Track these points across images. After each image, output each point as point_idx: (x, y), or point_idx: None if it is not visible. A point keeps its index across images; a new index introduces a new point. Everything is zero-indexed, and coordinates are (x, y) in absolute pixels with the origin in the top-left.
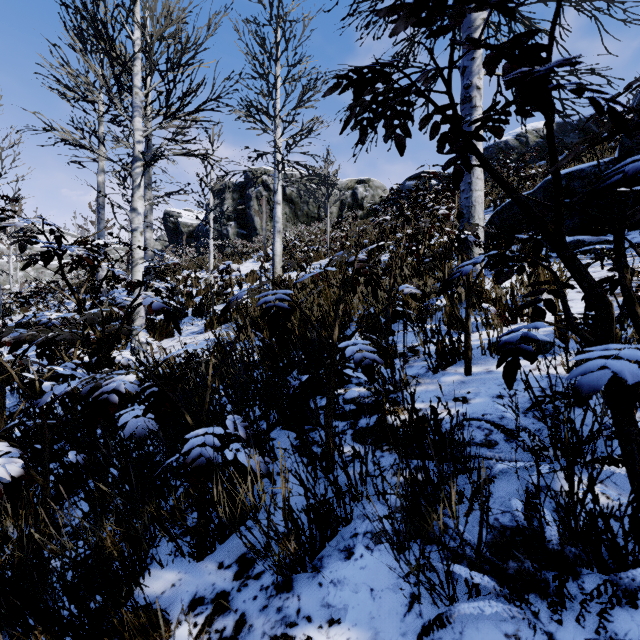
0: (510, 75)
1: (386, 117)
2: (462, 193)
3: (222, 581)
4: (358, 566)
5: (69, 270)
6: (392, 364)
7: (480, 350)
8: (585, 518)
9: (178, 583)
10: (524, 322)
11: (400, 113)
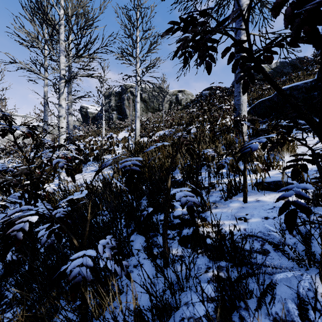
0: (310, 4)
1: (200, 50)
2: (235, 97)
3: None
4: None
5: (23, 138)
6: (203, 201)
7: (250, 186)
8: None
9: None
10: (274, 169)
11: (209, 47)
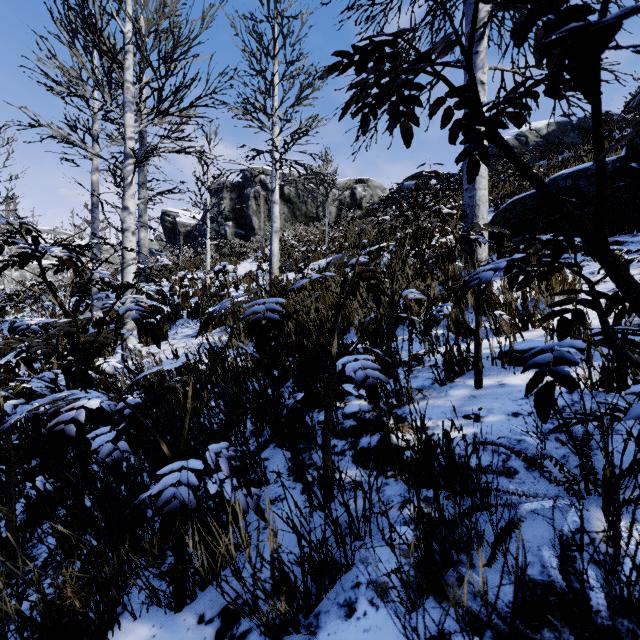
0: (560, 31)
1: (391, 102)
2: (465, 192)
3: None
4: (361, 628)
5: (55, 272)
6: (398, 380)
7: (490, 360)
8: None
9: None
10: (536, 329)
11: (407, 98)
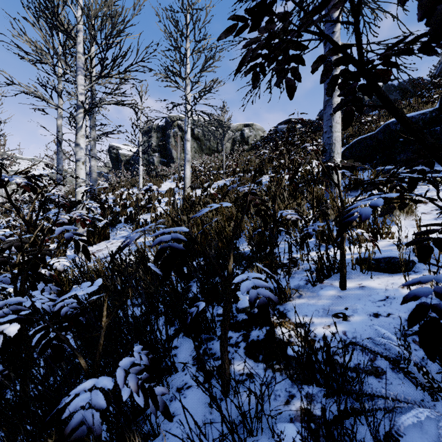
0: None
1: (278, 61)
2: (325, 134)
3: None
4: None
5: (22, 192)
6: (283, 292)
7: (350, 264)
8: None
9: None
10: (383, 239)
11: (292, 57)
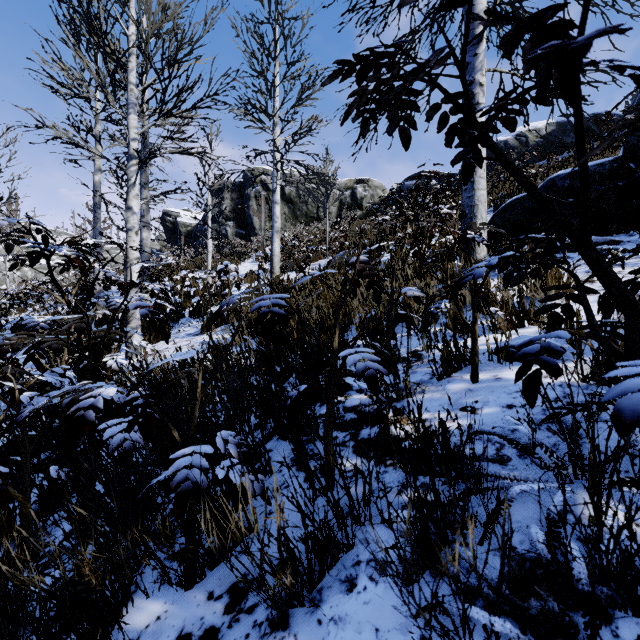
0: (540, 48)
1: (390, 108)
2: (464, 192)
3: (211, 615)
4: (361, 600)
5: (61, 271)
6: (396, 373)
7: (487, 355)
8: (620, 556)
9: (164, 616)
10: (532, 326)
11: (405, 103)
